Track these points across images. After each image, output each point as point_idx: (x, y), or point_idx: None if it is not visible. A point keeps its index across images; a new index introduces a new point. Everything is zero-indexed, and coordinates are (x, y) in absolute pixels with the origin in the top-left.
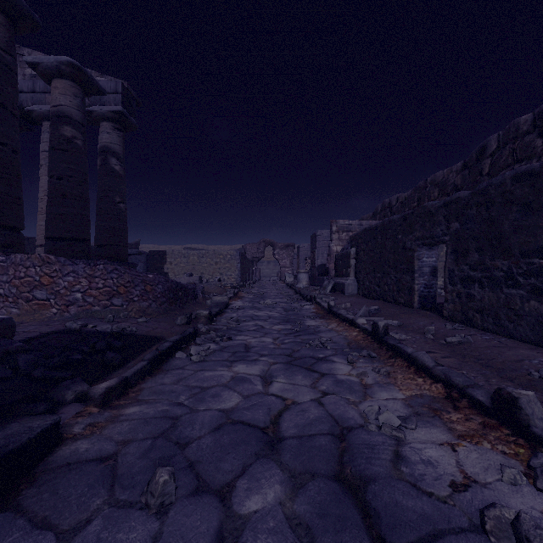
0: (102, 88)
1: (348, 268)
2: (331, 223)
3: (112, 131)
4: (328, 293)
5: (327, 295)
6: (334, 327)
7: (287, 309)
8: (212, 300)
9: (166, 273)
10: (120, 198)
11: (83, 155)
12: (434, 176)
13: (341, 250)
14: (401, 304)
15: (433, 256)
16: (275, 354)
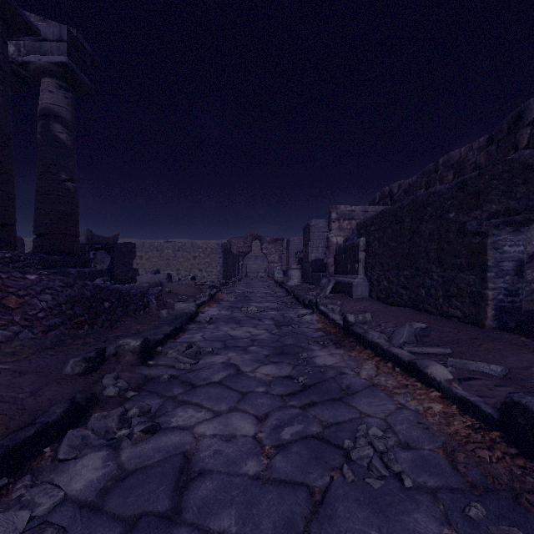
0: (33, 25)
1: (355, 263)
2: (330, 209)
3: (56, 89)
4: (330, 294)
5: (328, 298)
6: (374, 376)
7: (279, 321)
8: (170, 310)
9: (136, 269)
10: (67, 175)
11: (2, 110)
12: (448, 156)
13: (343, 241)
14: (455, 318)
15: (519, 243)
16: (258, 533)
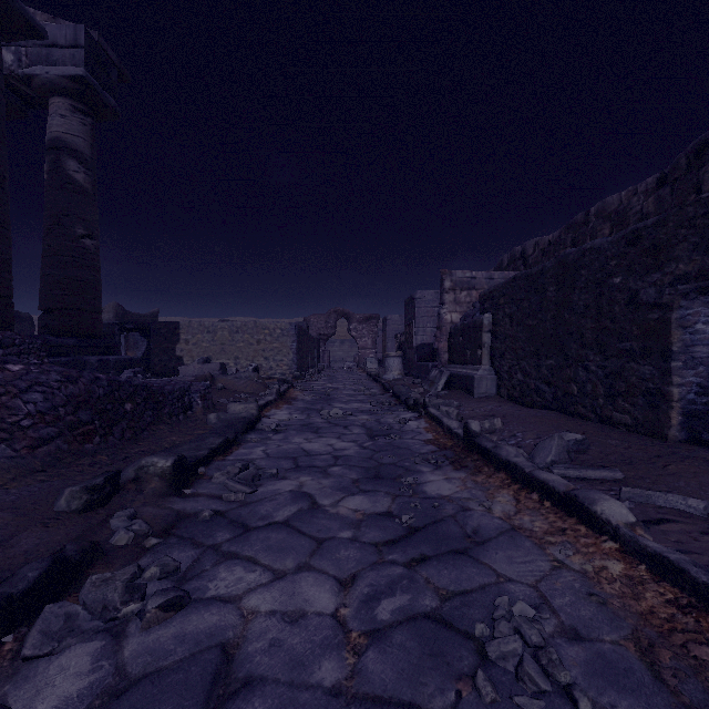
0: (36, 23)
1: (477, 349)
2: (442, 276)
3: (70, 113)
4: (442, 392)
5: (440, 396)
6: (514, 515)
7: (372, 430)
8: (221, 414)
9: (180, 357)
10: (85, 230)
11: None
12: (603, 203)
13: (461, 319)
14: (623, 426)
15: None
16: None
